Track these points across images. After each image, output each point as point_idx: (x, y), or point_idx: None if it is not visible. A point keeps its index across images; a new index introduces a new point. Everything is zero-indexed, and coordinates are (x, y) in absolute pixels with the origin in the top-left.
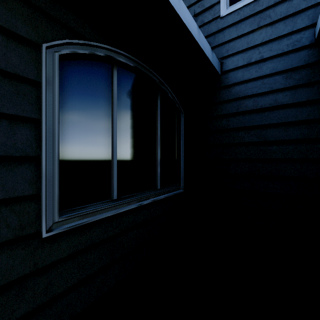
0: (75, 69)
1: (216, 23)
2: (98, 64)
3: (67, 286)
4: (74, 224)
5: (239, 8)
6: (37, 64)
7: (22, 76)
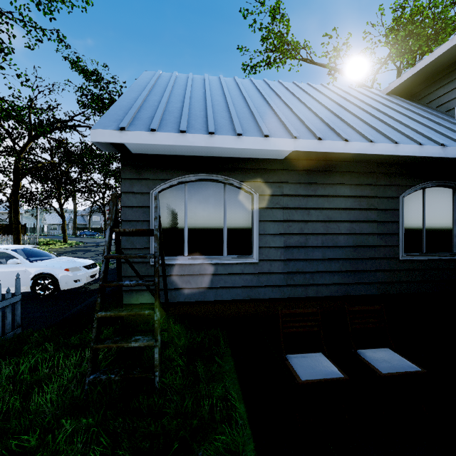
0: (407, 199)
1: None
2: (416, 192)
3: (406, 280)
4: (408, 258)
5: None
6: (398, 203)
7: (394, 209)
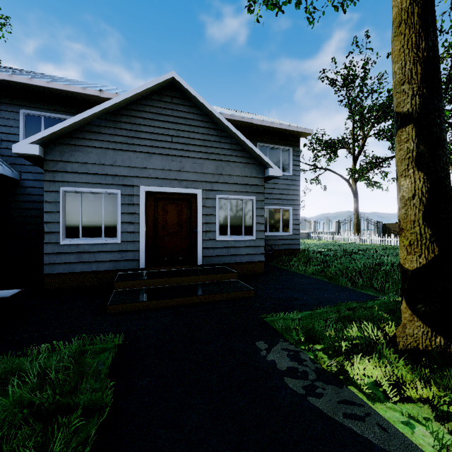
0: None
1: None
2: None
3: None
4: None
5: None
6: None
7: None
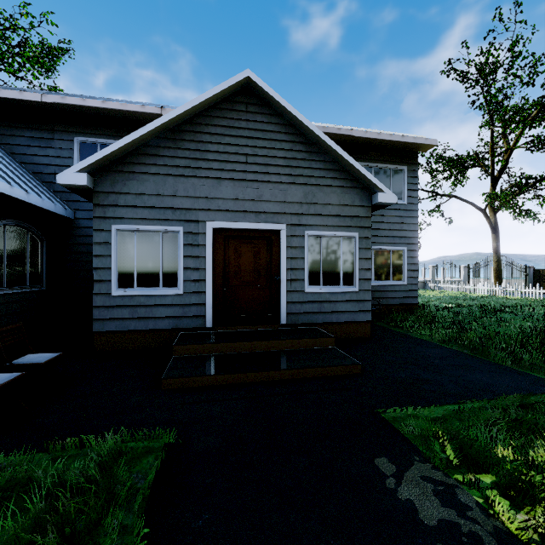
0: None
1: None
2: None
3: None
4: None
5: None
6: None
7: None
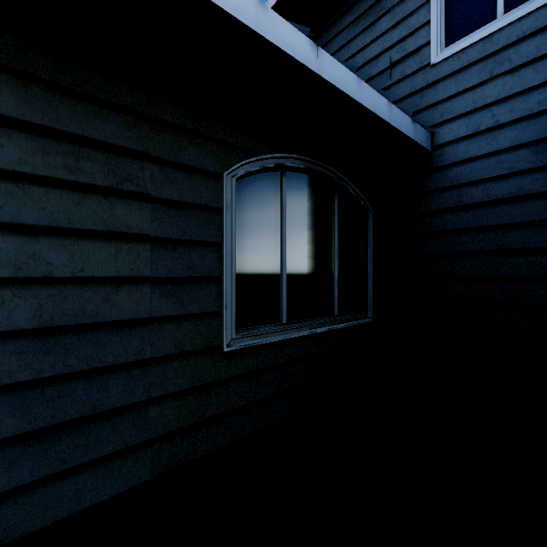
0: (247, 187)
1: (424, 74)
2: (267, 175)
3: (242, 404)
4: (247, 343)
5: (460, 50)
6: (220, 192)
7: (209, 206)
